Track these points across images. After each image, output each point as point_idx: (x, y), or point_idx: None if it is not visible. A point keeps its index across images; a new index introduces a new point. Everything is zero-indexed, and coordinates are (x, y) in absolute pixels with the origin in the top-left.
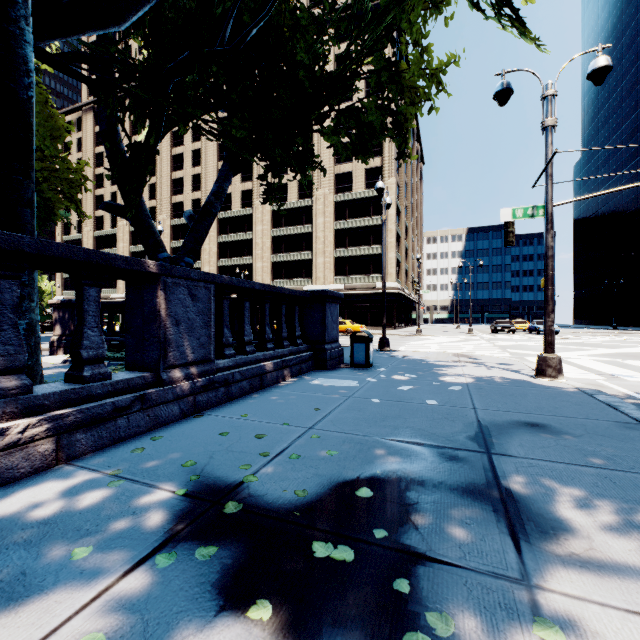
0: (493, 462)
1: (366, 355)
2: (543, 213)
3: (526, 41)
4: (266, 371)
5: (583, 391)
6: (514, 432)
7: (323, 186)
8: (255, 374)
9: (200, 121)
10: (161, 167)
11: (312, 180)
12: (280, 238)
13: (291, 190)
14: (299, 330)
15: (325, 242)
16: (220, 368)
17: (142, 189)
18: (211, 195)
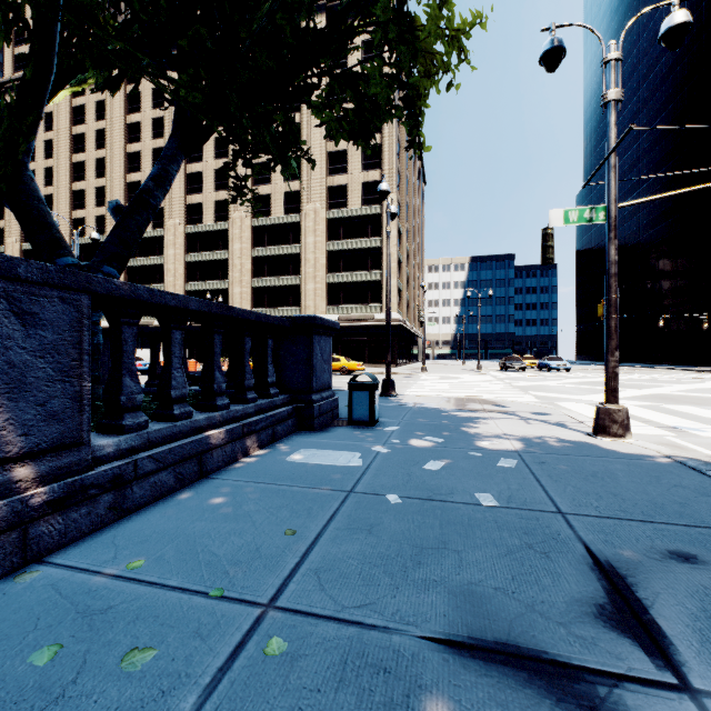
0: None
1: (370, 408)
2: (604, 217)
3: None
4: (211, 446)
5: (683, 463)
6: (675, 587)
7: (314, 200)
8: (188, 455)
9: (163, 113)
10: (112, 167)
11: (301, 192)
12: (262, 259)
13: (276, 203)
14: (274, 374)
15: (316, 265)
16: (107, 454)
17: (27, 156)
18: (149, 179)
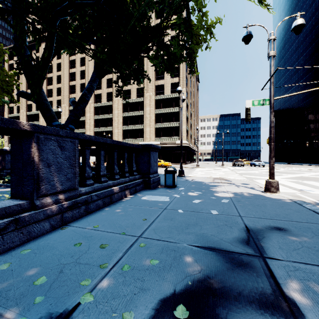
0: (269, 267)
1: (173, 180)
2: (268, 103)
3: (262, 6)
4: (114, 192)
5: (295, 202)
6: (271, 236)
7: (149, 91)
8: (107, 195)
9: (85, 55)
10: (63, 79)
11: (143, 88)
12: (127, 117)
13: (133, 93)
14: (135, 167)
15: (150, 120)
16: (82, 193)
17: (42, 84)
18: (85, 90)
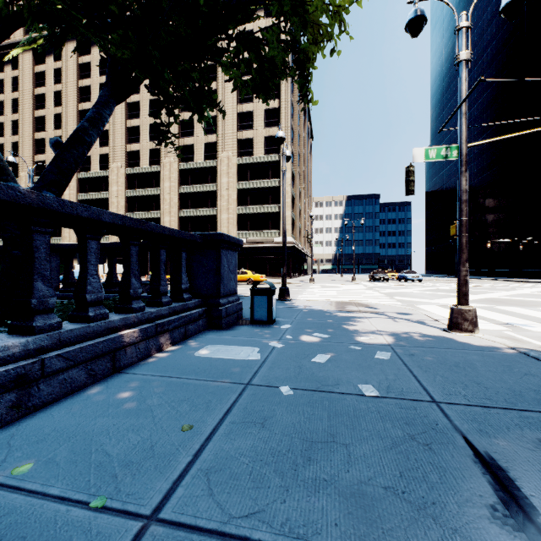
0: None
1: (268, 310)
2: (457, 154)
3: None
4: (124, 344)
5: (526, 353)
6: None
7: (227, 149)
8: (100, 352)
9: None
10: (67, 121)
11: (217, 143)
12: (187, 195)
13: (197, 151)
14: (187, 282)
15: (229, 200)
16: (12, 354)
17: None
18: (84, 120)
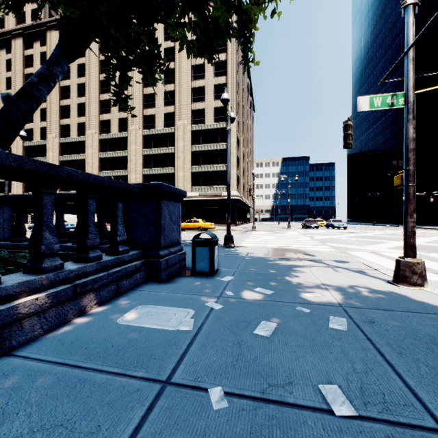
0: None
1: (210, 261)
2: (403, 102)
3: None
4: (19, 316)
5: None
6: None
7: (183, 118)
8: None
9: (84, 61)
10: (51, 95)
11: (174, 113)
12: (150, 156)
13: (158, 120)
14: (124, 233)
15: (184, 160)
16: None
17: None
18: (34, 76)
